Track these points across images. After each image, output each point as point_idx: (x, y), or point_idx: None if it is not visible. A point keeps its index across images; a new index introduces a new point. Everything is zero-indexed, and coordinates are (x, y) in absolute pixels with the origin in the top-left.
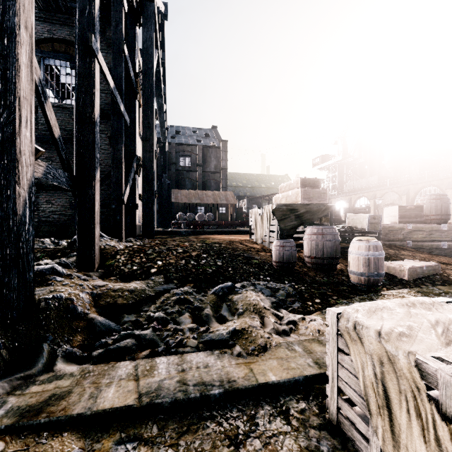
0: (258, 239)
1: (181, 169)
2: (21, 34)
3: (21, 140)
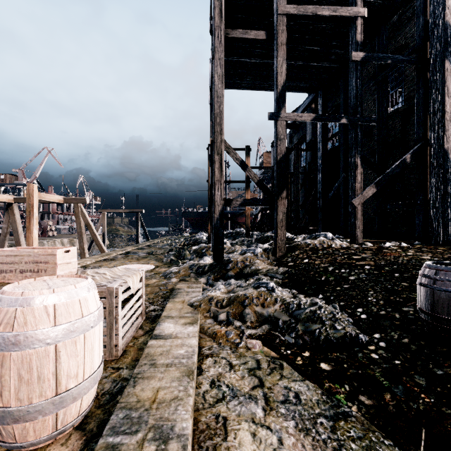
0: None
1: None
2: (215, 158)
3: (215, 197)
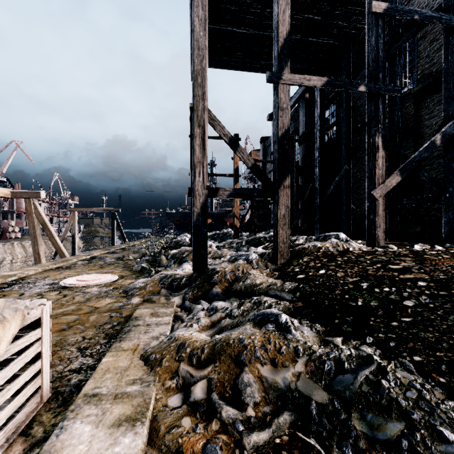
0: None
1: None
2: (196, 132)
3: (195, 184)
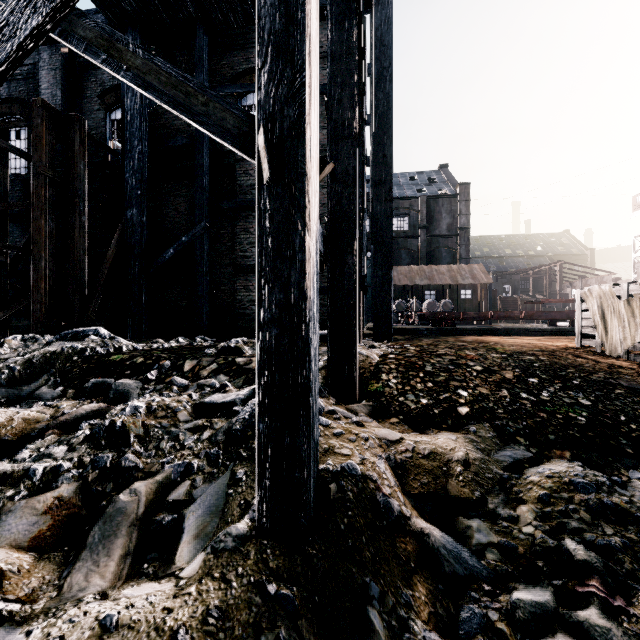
0: (612, 347)
1: (394, 235)
2: None
3: (310, 134)
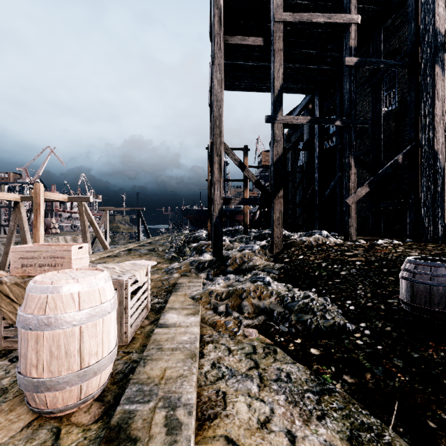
0: None
1: None
2: (215, 159)
3: (215, 196)
